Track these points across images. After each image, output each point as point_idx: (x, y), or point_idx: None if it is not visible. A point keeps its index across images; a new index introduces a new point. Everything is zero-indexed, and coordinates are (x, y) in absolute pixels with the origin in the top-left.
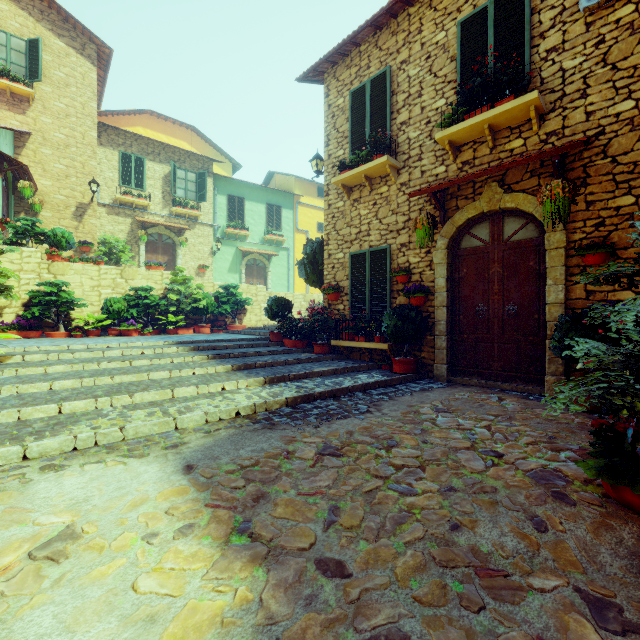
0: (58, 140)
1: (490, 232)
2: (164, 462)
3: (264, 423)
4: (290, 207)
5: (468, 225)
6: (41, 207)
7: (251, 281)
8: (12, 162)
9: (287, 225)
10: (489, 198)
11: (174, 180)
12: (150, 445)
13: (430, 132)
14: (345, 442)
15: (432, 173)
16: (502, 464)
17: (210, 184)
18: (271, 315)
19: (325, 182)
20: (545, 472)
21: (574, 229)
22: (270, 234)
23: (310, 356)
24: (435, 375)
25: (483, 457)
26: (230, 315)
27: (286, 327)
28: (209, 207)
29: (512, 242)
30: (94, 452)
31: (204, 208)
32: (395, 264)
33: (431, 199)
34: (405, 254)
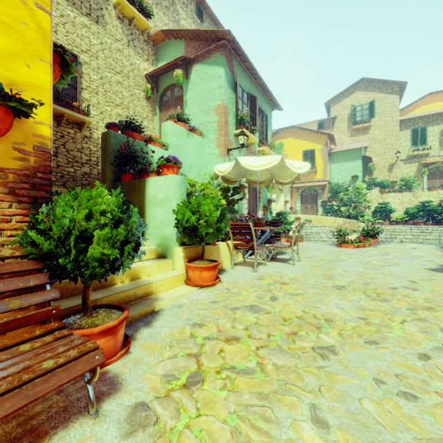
0: (380, 138)
1: None
2: (435, 246)
3: None
4: None
5: None
6: (374, 170)
7: None
8: (365, 157)
9: None
10: None
11: None
12: (431, 244)
13: None
14: None
15: None
16: None
17: None
18: None
19: None
20: None
21: None
22: None
23: None
24: None
25: None
26: None
27: None
28: None
29: None
30: (416, 243)
31: None
32: None
33: None
34: None
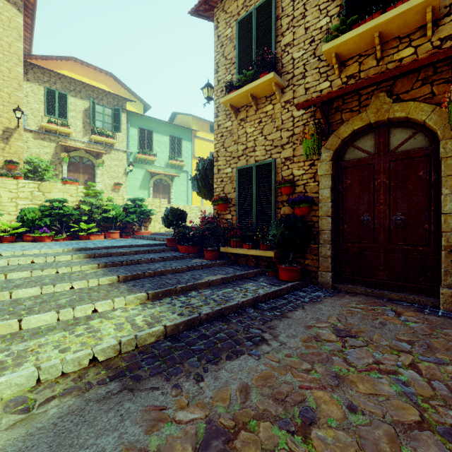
0: None
1: (375, 143)
2: None
3: (126, 377)
4: (189, 139)
5: (352, 138)
6: None
7: (158, 196)
8: None
9: (186, 153)
10: (377, 108)
11: (93, 113)
12: None
13: (314, 50)
14: (239, 417)
15: (316, 89)
16: None
17: (124, 118)
18: (167, 223)
19: (215, 105)
20: None
21: None
22: (173, 160)
23: (200, 262)
24: (320, 282)
25: None
26: (137, 223)
27: (180, 234)
28: (123, 137)
29: (399, 152)
30: None
31: (119, 137)
32: (279, 177)
33: (315, 114)
34: (289, 167)
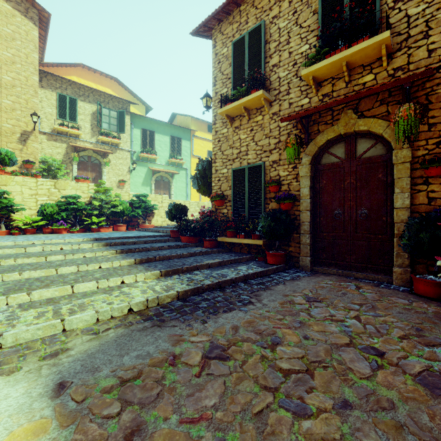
0: (6, 81)
1: (345, 151)
2: (34, 380)
3: (154, 320)
4: (188, 139)
5: (327, 145)
6: None
7: (159, 192)
8: None
9: (185, 152)
10: (345, 123)
11: (100, 116)
12: (27, 354)
13: (296, 72)
14: (231, 340)
15: (298, 104)
16: (387, 366)
17: (128, 120)
18: (171, 217)
19: (213, 114)
20: (434, 377)
21: (418, 147)
22: (173, 158)
23: (201, 250)
24: (301, 265)
25: (365, 356)
26: (142, 217)
27: (182, 227)
28: (127, 137)
29: (364, 158)
30: None
31: (123, 138)
32: (268, 177)
33: (297, 125)
34: (276, 169)
